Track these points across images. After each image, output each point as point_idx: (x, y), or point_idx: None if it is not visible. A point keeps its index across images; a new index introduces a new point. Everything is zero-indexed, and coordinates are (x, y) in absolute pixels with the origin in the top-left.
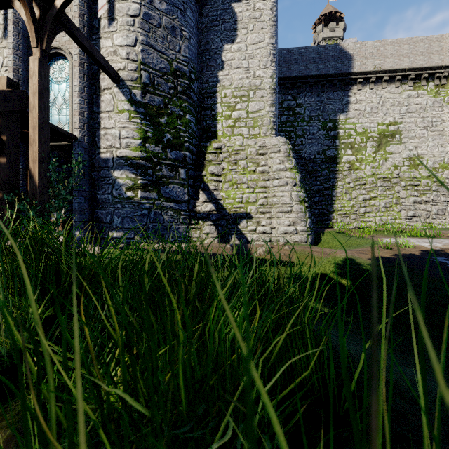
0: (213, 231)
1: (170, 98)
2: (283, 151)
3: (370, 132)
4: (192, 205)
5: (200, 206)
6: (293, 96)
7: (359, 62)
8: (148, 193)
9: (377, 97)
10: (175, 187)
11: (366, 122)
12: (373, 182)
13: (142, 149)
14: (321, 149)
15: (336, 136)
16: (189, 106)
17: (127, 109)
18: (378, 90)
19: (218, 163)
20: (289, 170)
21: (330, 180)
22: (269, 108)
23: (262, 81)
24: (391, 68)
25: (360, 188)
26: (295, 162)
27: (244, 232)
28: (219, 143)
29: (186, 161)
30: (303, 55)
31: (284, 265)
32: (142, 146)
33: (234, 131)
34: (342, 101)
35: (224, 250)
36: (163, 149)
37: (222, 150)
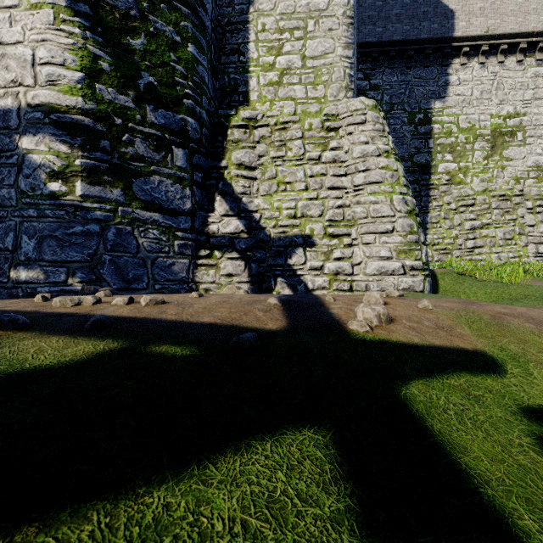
0: (241, 270)
1: (152, 2)
2: (373, 120)
3: (479, 128)
4: (201, 222)
5: (217, 224)
6: (365, 73)
7: (464, 21)
8: (101, 188)
9: (490, 76)
10: (165, 183)
11: (474, 113)
12: (485, 201)
13: (85, 92)
14: (407, 153)
15: (429, 133)
16: (193, 31)
17: (49, 2)
18: (491, 65)
19: (251, 145)
20: (385, 155)
21: (421, 199)
22: (342, 50)
23: (329, 2)
24: (512, 31)
25: (467, 210)
26: (393, 142)
27: (300, 272)
28: (252, 111)
29: (189, 135)
30: (381, 10)
31: (468, 367)
32: (85, 87)
33: (280, 92)
34: (437, 81)
35: (262, 312)
36: (136, 102)
37: (258, 123)
